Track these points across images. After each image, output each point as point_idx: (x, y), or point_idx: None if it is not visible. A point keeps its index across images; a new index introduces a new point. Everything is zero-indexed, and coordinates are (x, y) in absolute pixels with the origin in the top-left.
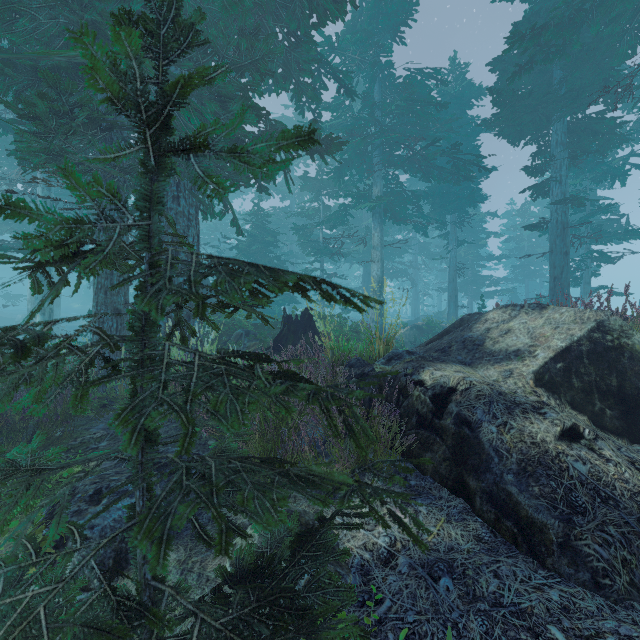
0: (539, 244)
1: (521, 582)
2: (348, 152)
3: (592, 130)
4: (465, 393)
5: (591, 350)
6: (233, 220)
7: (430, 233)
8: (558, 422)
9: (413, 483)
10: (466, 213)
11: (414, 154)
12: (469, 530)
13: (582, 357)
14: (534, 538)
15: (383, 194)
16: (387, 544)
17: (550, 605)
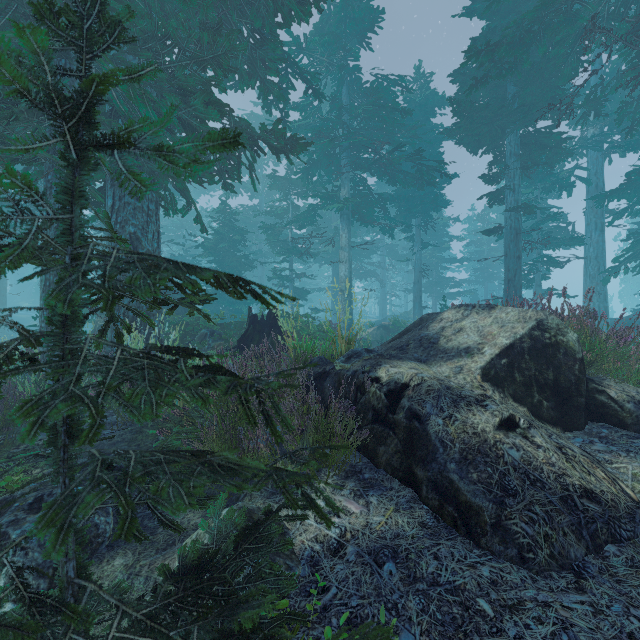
0: (497, 248)
1: (457, 562)
2: (316, 153)
3: (541, 143)
4: (417, 388)
5: (532, 347)
6: (197, 217)
7: (397, 235)
8: (497, 413)
9: (367, 476)
10: (430, 217)
11: (380, 158)
12: (415, 517)
13: (524, 353)
14: (471, 521)
15: (351, 196)
16: (337, 535)
17: (481, 580)
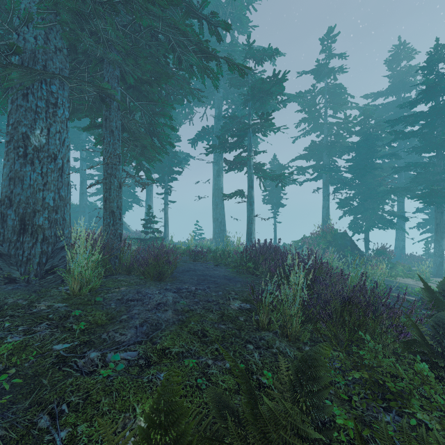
0: None
1: None
2: None
3: None
4: None
5: None
6: None
7: None
8: None
9: None
10: None
11: None
12: None
13: None
14: None
15: None
16: None
17: None
